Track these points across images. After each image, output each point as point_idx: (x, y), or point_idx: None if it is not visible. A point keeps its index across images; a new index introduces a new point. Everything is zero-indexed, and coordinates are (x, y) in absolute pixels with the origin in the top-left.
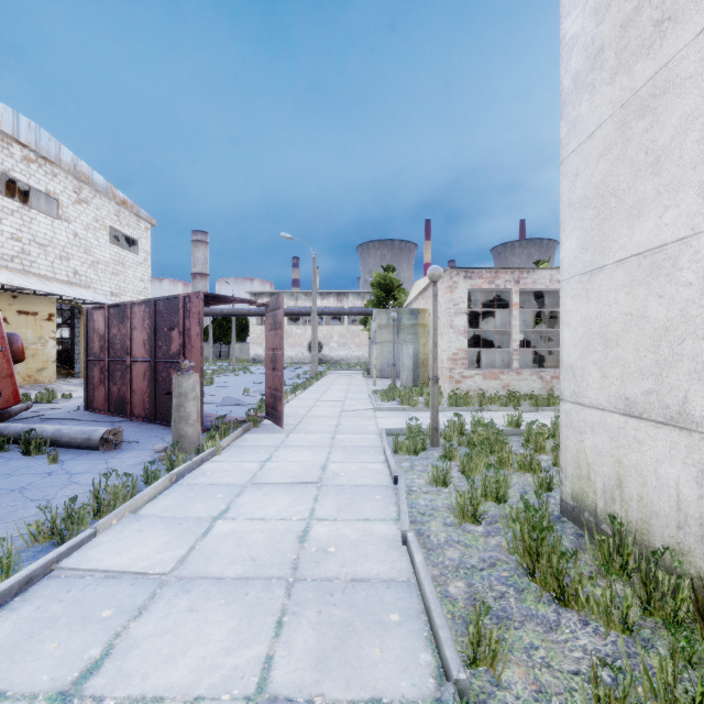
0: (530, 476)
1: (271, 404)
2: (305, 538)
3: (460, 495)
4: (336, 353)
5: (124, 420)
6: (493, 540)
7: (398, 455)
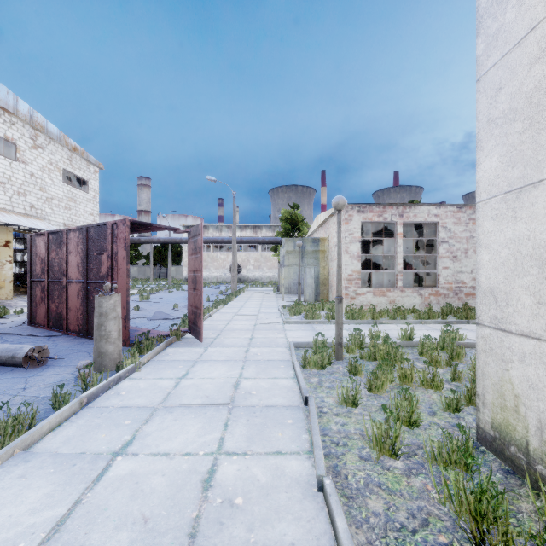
0: (433, 393)
1: (192, 320)
2: (210, 483)
3: (377, 427)
4: (252, 274)
5: (61, 335)
6: (417, 482)
7: (307, 370)
